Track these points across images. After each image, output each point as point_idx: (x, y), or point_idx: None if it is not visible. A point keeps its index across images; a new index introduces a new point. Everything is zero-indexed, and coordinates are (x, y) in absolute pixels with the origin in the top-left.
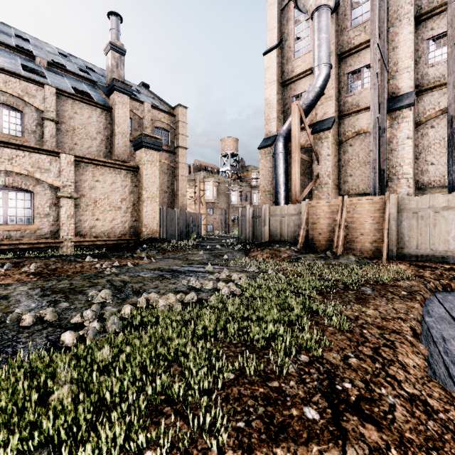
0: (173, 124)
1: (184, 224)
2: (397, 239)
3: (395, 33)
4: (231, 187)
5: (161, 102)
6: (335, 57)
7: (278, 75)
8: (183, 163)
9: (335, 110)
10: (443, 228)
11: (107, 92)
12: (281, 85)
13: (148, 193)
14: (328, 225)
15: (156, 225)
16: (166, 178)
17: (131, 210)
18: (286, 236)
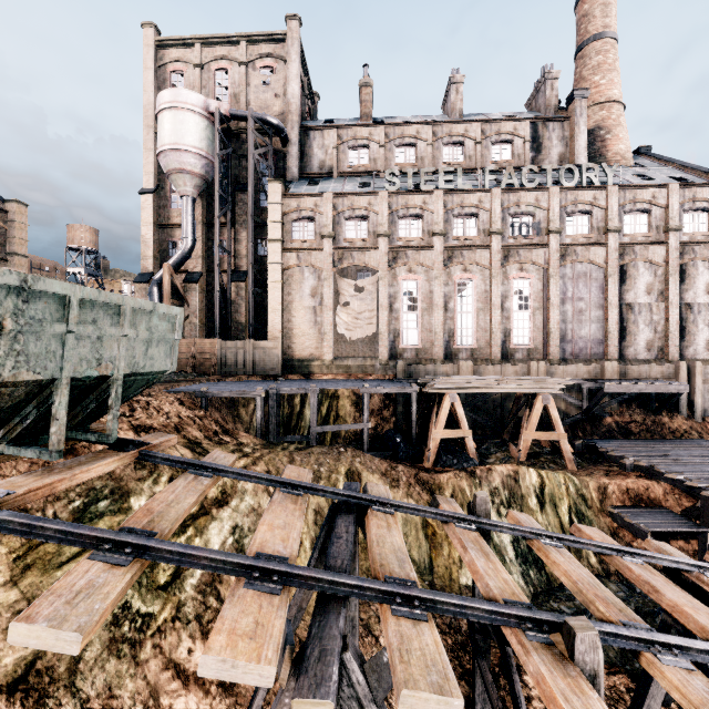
0: (4, 222)
1: None
2: (222, 364)
3: (239, 230)
4: None
5: None
6: (203, 227)
7: (155, 218)
8: None
9: (203, 267)
10: (240, 357)
11: None
12: (159, 227)
13: None
14: (186, 355)
15: None
16: None
17: None
18: None
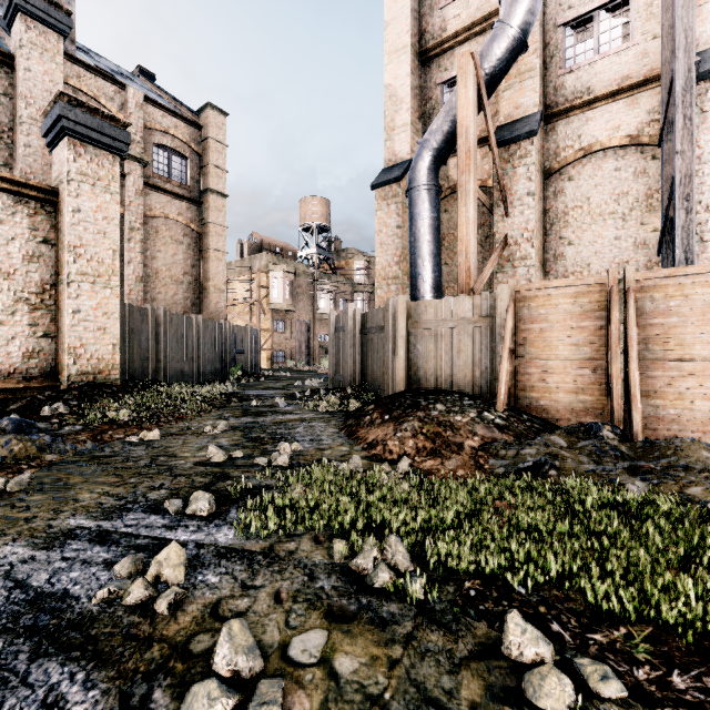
0: (196, 143)
1: (215, 347)
2: None
3: None
4: (318, 283)
5: (174, 102)
6: None
7: (413, 34)
8: (219, 225)
9: (539, 99)
10: None
11: (4, 18)
12: (419, 60)
13: (85, 263)
14: (573, 347)
15: (109, 349)
16: (180, 252)
17: (30, 308)
18: (451, 377)
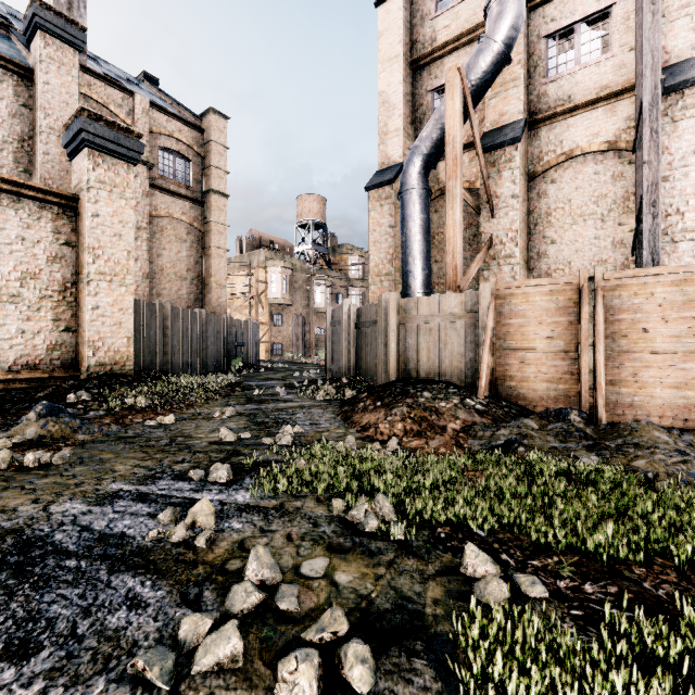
0: (199, 146)
1: (218, 340)
2: None
3: None
4: (314, 278)
5: (177, 106)
6: None
7: (405, 44)
8: (220, 224)
9: (523, 107)
10: None
11: (24, 35)
12: (411, 68)
13: (103, 263)
14: (548, 340)
15: (124, 342)
16: (183, 250)
17: (54, 304)
18: (438, 368)
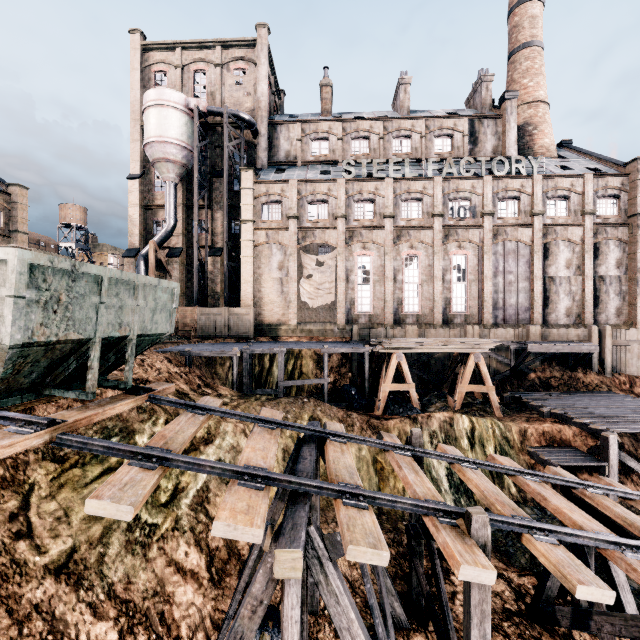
0: (7, 203)
1: None
2: (201, 328)
3: (215, 211)
4: None
5: None
6: (183, 208)
7: (141, 200)
8: None
9: (183, 243)
10: (216, 323)
11: None
12: (144, 208)
13: None
14: None
15: None
16: None
17: None
18: None
